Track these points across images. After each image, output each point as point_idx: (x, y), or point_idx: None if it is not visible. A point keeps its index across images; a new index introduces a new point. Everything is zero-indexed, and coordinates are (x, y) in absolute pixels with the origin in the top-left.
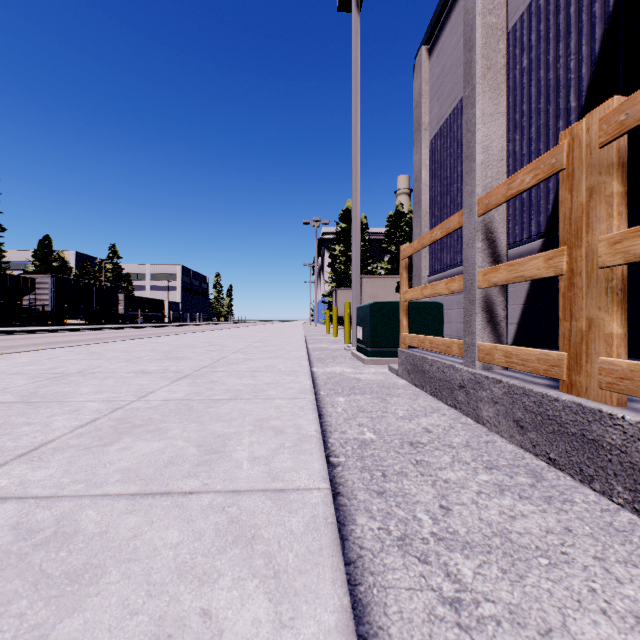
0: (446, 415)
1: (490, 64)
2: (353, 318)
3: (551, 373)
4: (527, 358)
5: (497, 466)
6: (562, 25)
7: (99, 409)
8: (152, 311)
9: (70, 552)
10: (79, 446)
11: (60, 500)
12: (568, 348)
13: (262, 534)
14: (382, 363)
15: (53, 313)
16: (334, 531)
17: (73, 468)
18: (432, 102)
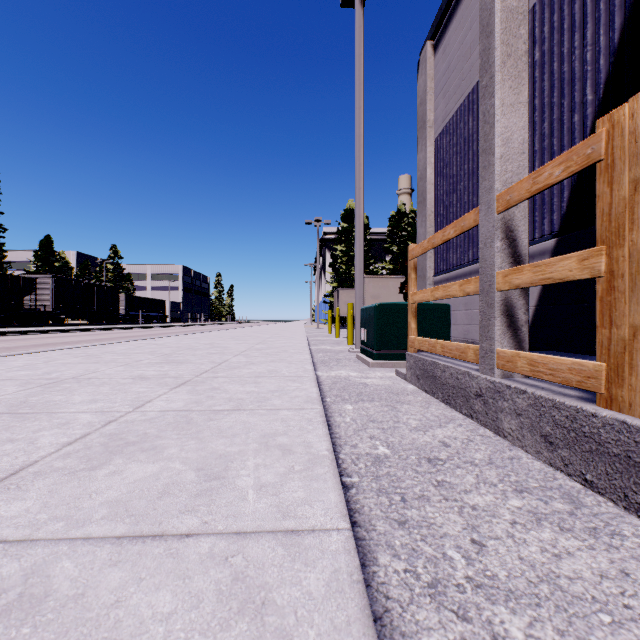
0: (462, 426)
1: (510, 50)
2: (357, 319)
3: (586, 385)
4: (556, 367)
5: (528, 488)
6: (578, 15)
7: (91, 422)
8: (153, 311)
9: (35, 627)
10: (64, 470)
11: (33, 546)
12: (607, 358)
13: (274, 599)
14: (388, 366)
15: (54, 313)
16: (362, 594)
17: (54, 500)
18: (437, 99)
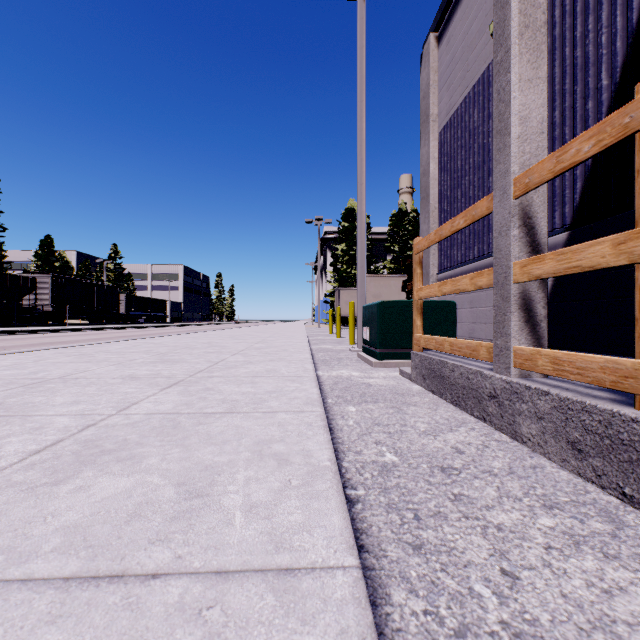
0: (475, 430)
1: (528, 21)
2: (358, 318)
3: (623, 386)
4: (586, 366)
5: (558, 504)
6: None
7: (67, 426)
8: (153, 311)
9: None
10: (22, 484)
11: None
12: None
13: None
14: (391, 366)
15: (53, 313)
16: None
17: None
18: (441, 92)
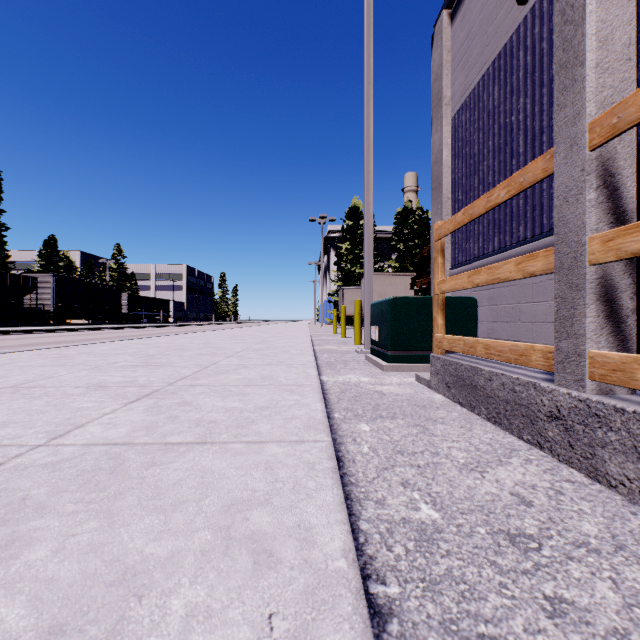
0: (533, 462)
1: None
2: (365, 317)
3: None
4: None
5: None
6: None
7: None
8: (156, 311)
9: None
10: None
11: None
12: None
13: None
14: (404, 370)
15: (55, 313)
16: None
17: None
18: (455, 72)
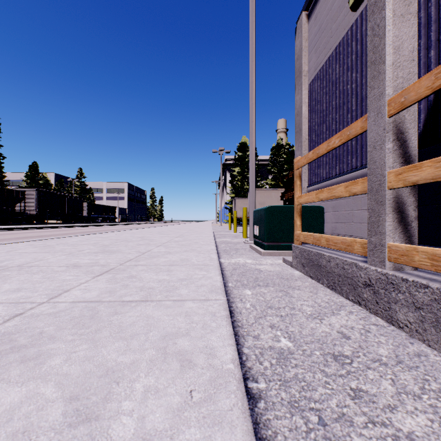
0: (353, 313)
1: None
2: (250, 219)
3: None
4: None
5: None
6: None
7: None
8: (107, 214)
9: None
10: None
11: None
12: None
13: None
14: (275, 255)
15: (37, 215)
16: None
17: None
18: (310, 54)
